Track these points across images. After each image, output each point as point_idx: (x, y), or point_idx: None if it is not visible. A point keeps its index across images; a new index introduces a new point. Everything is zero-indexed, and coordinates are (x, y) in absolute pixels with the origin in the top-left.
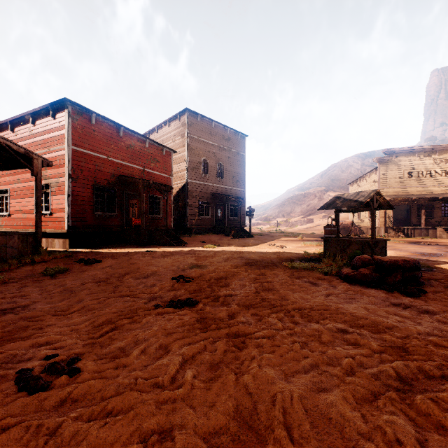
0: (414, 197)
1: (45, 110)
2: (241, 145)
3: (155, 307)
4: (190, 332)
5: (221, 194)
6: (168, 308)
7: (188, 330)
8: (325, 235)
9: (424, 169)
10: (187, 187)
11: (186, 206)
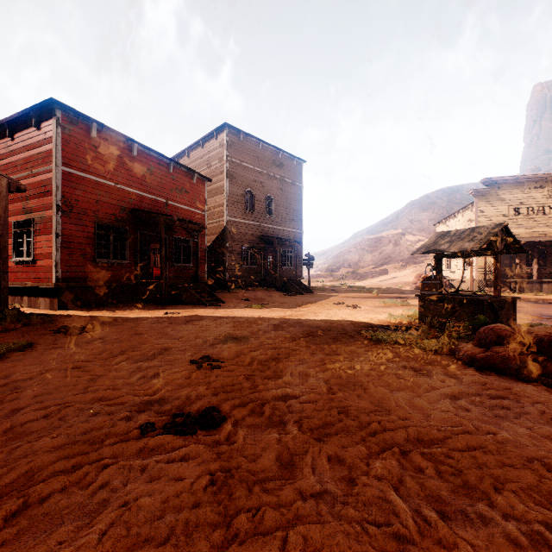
0: (523, 240)
1: (27, 117)
2: (297, 173)
3: (140, 432)
4: (182, 545)
5: (271, 236)
6: (163, 436)
7: (183, 528)
8: (422, 291)
9: (535, 204)
10: (227, 228)
11: (225, 252)
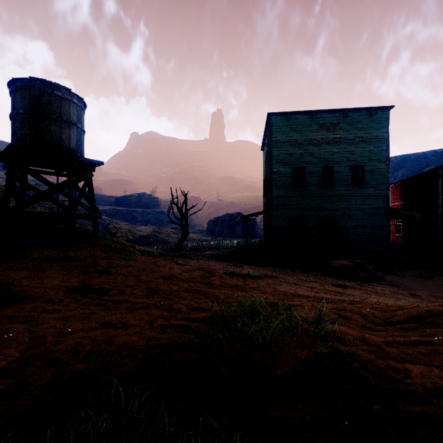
0: None
1: (423, 174)
2: None
3: None
4: None
5: None
6: None
7: None
8: None
9: None
10: None
11: None
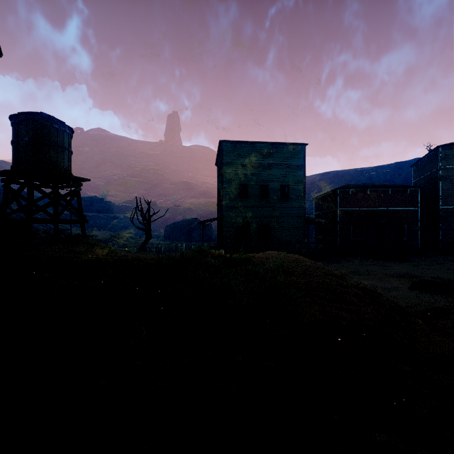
0: None
1: (331, 192)
2: None
3: None
4: None
5: None
6: None
7: None
8: None
9: None
10: (440, 214)
11: (438, 230)
